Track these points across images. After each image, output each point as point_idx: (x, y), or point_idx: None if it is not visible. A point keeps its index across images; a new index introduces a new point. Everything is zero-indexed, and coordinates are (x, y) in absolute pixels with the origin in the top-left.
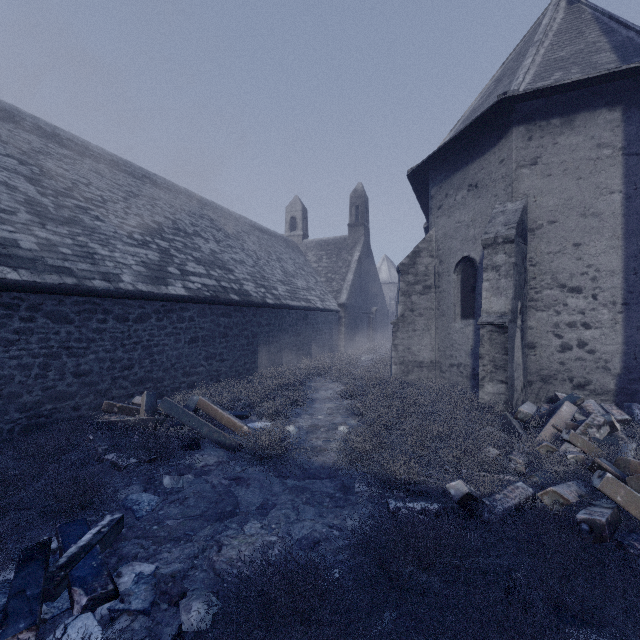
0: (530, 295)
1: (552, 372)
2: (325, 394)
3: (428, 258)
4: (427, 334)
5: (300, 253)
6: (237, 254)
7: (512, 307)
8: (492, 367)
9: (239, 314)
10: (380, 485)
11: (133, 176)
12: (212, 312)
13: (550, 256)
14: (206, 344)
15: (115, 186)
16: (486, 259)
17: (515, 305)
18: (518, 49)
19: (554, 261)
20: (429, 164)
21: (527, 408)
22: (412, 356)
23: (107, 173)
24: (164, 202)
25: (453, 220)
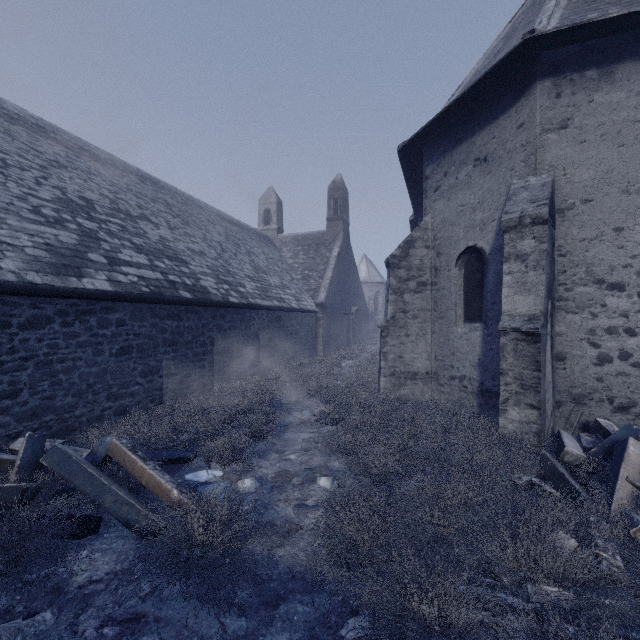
0: (558, 293)
1: (587, 390)
2: (300, 416)
3: (423, 249)
4: (422, 340)
5: (274, 248)
6: (196, 244)
7: (544, 308)
8: (518, 387)
9: (192, 316)
10: (394, 632)
11: (65, 146)
12: (153, 313)
13: (584, 244)
14: (144, 355)
15: (31, 152)
16: (507, 246)
17: (546, 305)
18: (530, 1)
19: (589, 250)
20: (424, 137)
21: (572, 445)
22: (404, 366)
23: (23, 136)
24: (104, 178)
25: (454, 203)
